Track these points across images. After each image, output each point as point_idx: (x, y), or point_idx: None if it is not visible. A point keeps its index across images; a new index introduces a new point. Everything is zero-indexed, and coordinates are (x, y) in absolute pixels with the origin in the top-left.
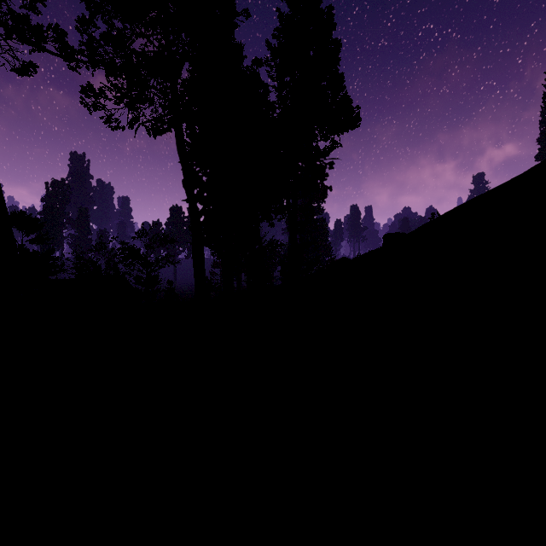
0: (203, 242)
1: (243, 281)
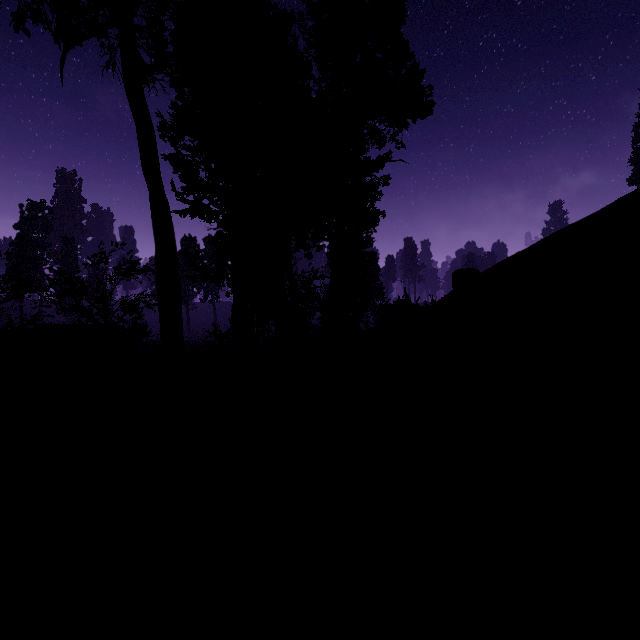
0: (177, 265)
1: (270, 331)
